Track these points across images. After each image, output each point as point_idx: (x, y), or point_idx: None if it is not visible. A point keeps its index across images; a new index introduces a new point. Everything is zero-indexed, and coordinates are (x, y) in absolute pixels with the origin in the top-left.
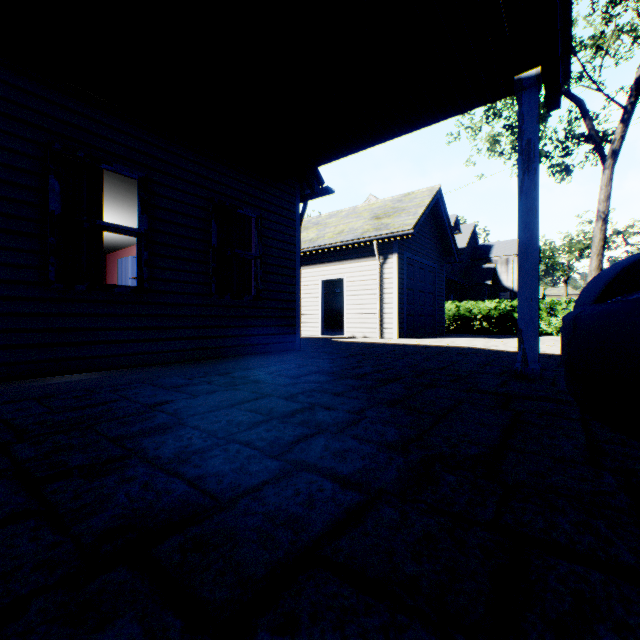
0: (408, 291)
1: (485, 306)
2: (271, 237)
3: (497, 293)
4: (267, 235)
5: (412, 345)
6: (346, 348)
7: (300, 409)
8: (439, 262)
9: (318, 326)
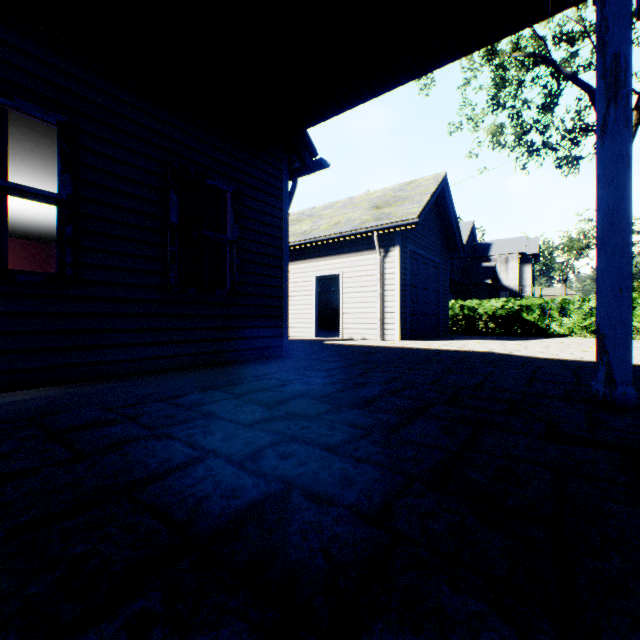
0: (411, 288)
1: (491, 305)
2: (252, 218)
3: (496, 292)
4: (246, 215)
5: (420, 349)
6: (344, 354)
7: (259, 501)
8: (443, 257)
9: (312, 327)
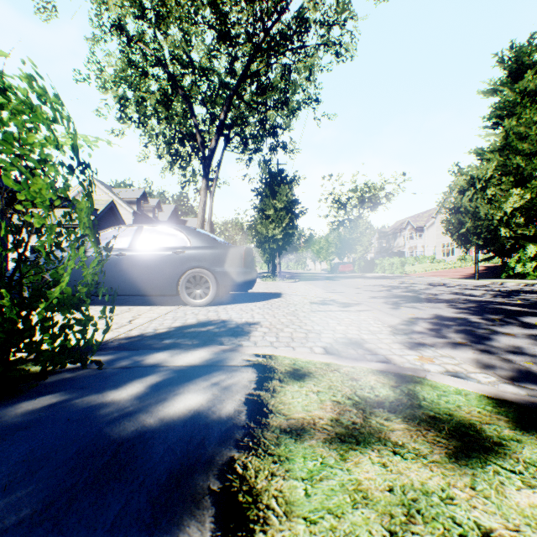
0: None
1: None
2: None
3: None
4: None
5: None
6: None
7: None
8: None
9: None
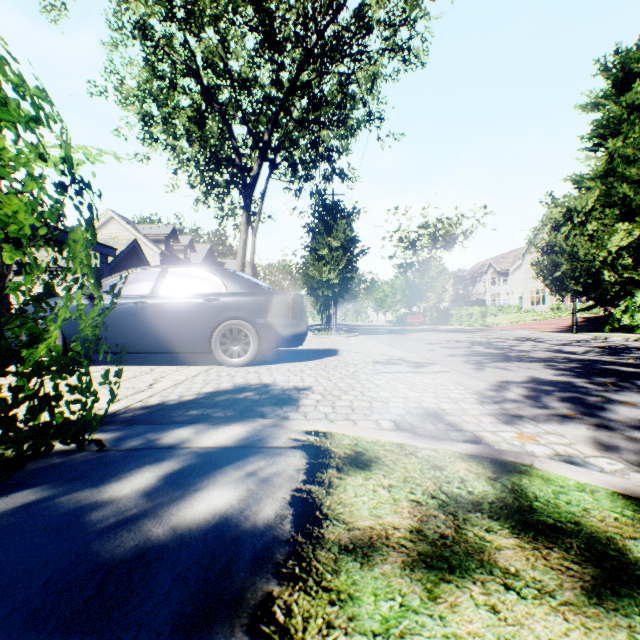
0: None
1: None
2: None
3: None
4: None
5: None
6: None
7: None
8: None
9: None
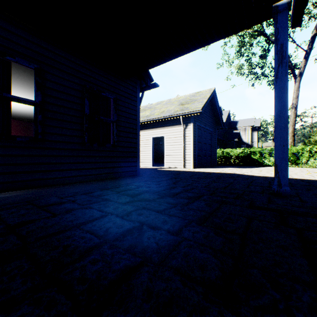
0: (198, 143)
1: (236, 151)
2: (122, 110)
3: (240, 145)
4: (120, 109)
5: (202, 172)
6: (166, 174)
7: (131, 229)
8: (214, 128)
9: (151, 161)
